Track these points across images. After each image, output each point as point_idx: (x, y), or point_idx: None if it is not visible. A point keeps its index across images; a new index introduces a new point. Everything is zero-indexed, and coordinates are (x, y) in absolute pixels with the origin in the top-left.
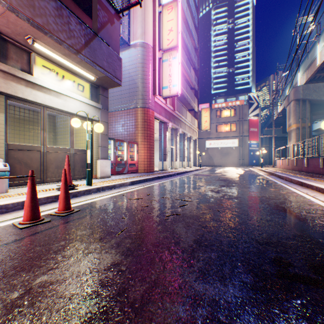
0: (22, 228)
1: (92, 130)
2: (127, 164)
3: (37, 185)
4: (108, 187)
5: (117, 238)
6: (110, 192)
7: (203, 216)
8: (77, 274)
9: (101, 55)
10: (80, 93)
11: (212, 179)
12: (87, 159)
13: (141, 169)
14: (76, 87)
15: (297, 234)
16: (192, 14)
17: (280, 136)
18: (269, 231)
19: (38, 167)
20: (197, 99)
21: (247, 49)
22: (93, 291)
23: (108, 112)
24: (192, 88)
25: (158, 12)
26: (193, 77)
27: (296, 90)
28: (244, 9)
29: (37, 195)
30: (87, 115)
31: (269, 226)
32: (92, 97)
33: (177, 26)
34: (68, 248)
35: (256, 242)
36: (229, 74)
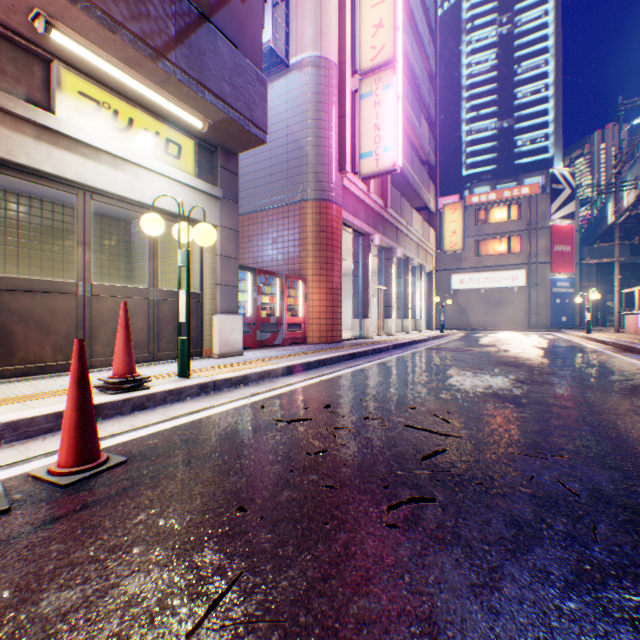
0: None
1: (201, 247)
2: (282, 324)
3: (65, 375)
4: (229, 381)
5: None
6: (232, 394)
7: (524, 519)
8: None
9: (217, 67)
10: (171, 161)
11: (482, 361)
12: (180, 313)
13: (313, 335)
14: (162, 148)
15: None
16: (423, 1)
17: (624, 262)
18: None
19: (71, 331)
20: (434, 186)
21: (544, 75)
22: None
23: (237, 207)
24: (422, 162)
25: None
26: (426, 138)
27: None
28: None
29: None
30: (179, 206)
31: None
32: (202, 174)
33: (394, 14)
34: None
35: None
36: (502, 132)
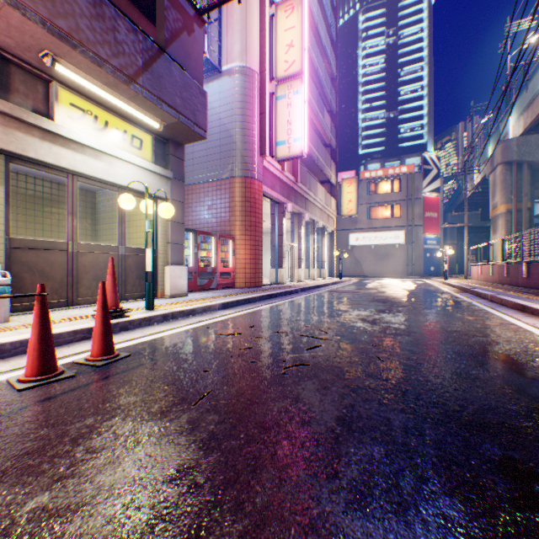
0: (21, 389)
1: (156, 215)
2: (216, 273)
3: (61, 309)
4: (183, 312)
5: (192, 412)
6: (185, 321)
7: (351, 369)
8: (107, 492)
9: (171, 86)
10: (135, 152)
11: (363, 299)
12: (147, 265)
13: (240, 281)
14: (129, 142)
15: (535, 407)
16: (326, 20)
17: (476, 225)
18: (479, 400)
19: (63, 278)
20: (335, 164)
21: (420, 79)
22: (136, 534)
23: (183, 185)
24: (326, 145)
25: (268, 16)
26: (328, 127)
27: (507, 147)
28: (415, 11)
29: (51, 329)
30: (146, 189)
31: (476, 390)
32: (157, 160)
33: (302, 38)
34: (98, 433)
35: (459, 424)
36: (389, 121)
